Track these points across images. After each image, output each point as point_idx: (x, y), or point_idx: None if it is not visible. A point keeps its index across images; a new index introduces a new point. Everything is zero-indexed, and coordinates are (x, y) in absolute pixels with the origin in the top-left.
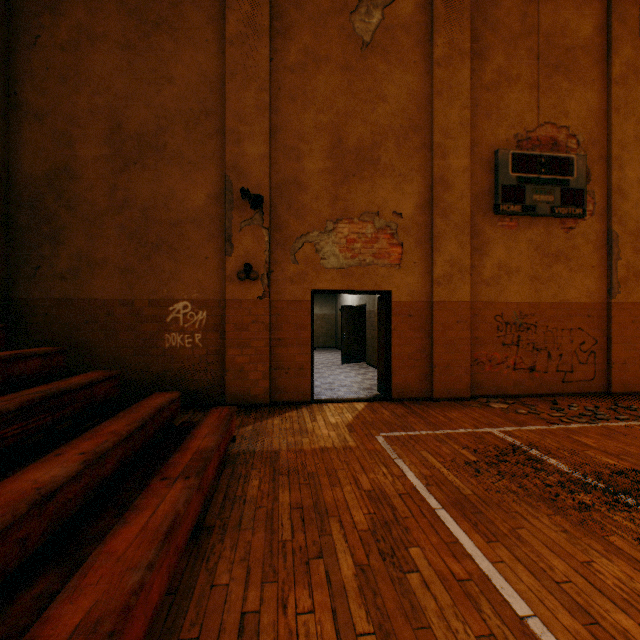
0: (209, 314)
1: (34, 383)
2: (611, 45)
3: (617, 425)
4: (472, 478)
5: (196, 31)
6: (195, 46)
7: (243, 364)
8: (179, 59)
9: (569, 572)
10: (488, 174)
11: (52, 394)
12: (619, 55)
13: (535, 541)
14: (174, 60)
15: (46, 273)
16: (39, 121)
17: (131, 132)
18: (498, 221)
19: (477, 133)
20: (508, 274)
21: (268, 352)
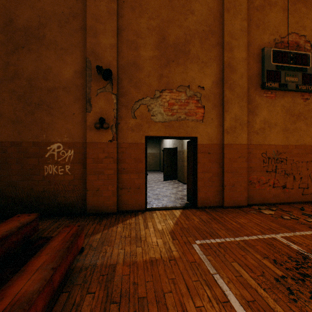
0: (75, 152)
1: None
2: None
3: None
4: (292, 304)
5: None
6: None
7: (98, 186)
8: None
9: None
10: (257, 63)
11: None
12: None
13: None
14: None
15: None
16: None
17: (20, 26)
18: (263, 93)
19: (251, 37)
20: (270, 127)
21: (116, 177)
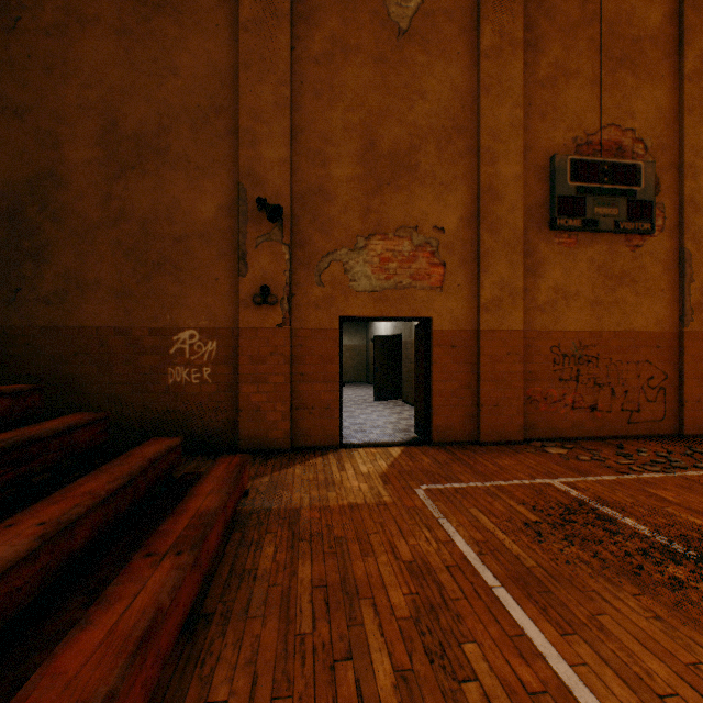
0: (220, 345)
1: (13, 426)
2: (683, 36)
3: (697, 475)
4: (534, 544)
5: (205, 14)
6: (203, 32)
7: (259, 403)
8: (185, 47)
9: (673, 680)
10: (543, 183)
11: (14, 444)
12: (692, 47)
13: (623, 633)
14: (179, 48)
15: (28, 296)
16: (19, 118)
17: (128, 132)
18: (554, 237)
19: (530, 136)
20: (566, 299)
21: (289, 389)
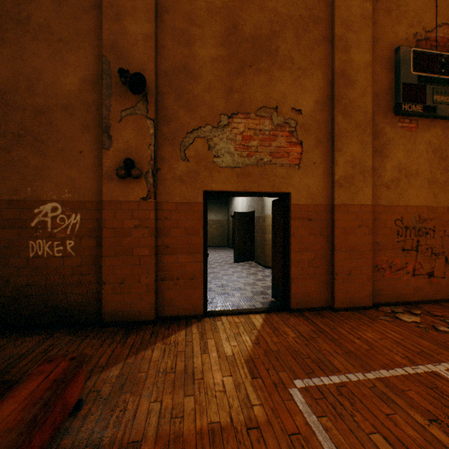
0: (84, 217)
1: None
2: None
3: None
4: None
5: None
6: None
7: (124, 275)
8: None
9: None
10: (388, 73)
11: None
12: None
13: None
14: None
15: None
16: None
17: None
18: (398, 122)
19: (377, 29)
20: (408, 177)
21: (153, 261)
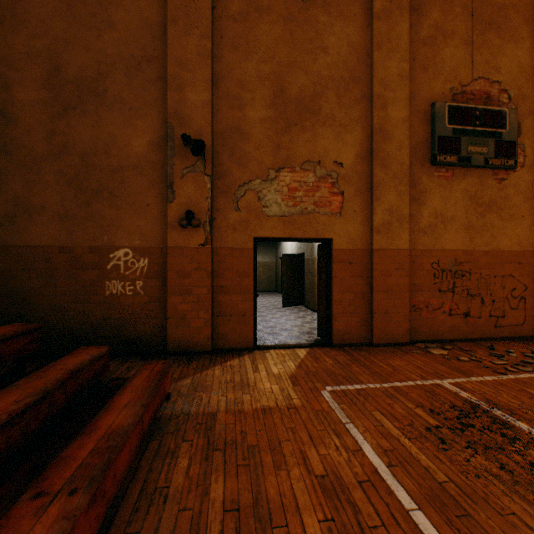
0: (151, 261)
1: None
2: None
3: None
4: (440, 453)
5: None
6: None
7: (185, 311)
8: (120, 4)
9: None
10: (425, 126)
11: None
12: None
13: None
14: (115, 5)
15: None
16: None
17: (70, 76)
18: (435, 171)
19: (415, 86)
20: (444, 223)
21: (210, 299)
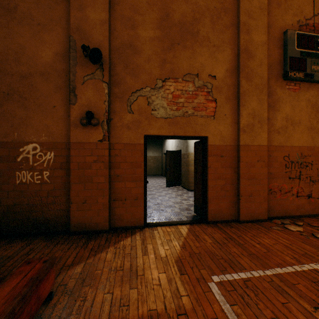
0: (56, 154)
1: None
2: None
3: None
4: None
5: None
6: None
7: (85, 197)
8: None
9: None
10: (279, 49)
11: None
12: None
13: None
14: None
15: None
16: None
17: None
18: (286, 85)
19: (271, 17)
20: (293, 125)
21: (107, 186)
